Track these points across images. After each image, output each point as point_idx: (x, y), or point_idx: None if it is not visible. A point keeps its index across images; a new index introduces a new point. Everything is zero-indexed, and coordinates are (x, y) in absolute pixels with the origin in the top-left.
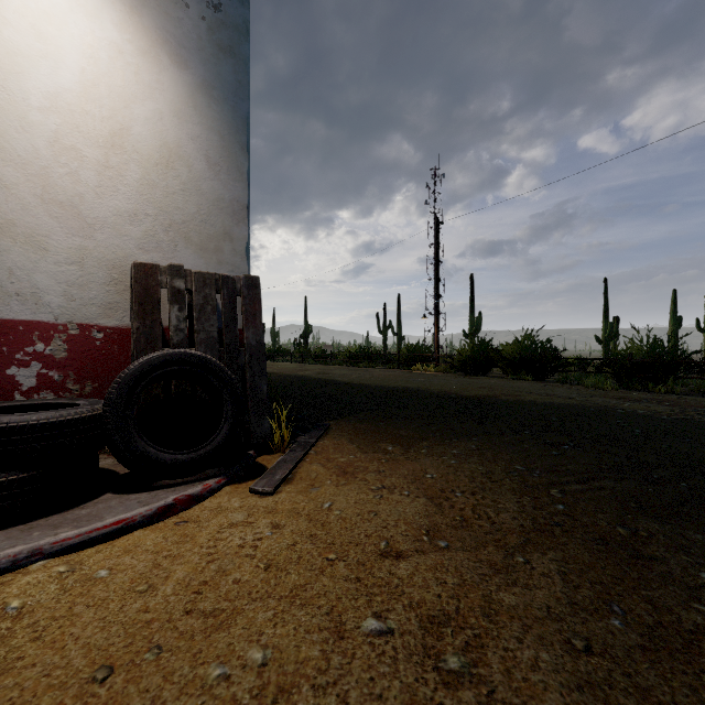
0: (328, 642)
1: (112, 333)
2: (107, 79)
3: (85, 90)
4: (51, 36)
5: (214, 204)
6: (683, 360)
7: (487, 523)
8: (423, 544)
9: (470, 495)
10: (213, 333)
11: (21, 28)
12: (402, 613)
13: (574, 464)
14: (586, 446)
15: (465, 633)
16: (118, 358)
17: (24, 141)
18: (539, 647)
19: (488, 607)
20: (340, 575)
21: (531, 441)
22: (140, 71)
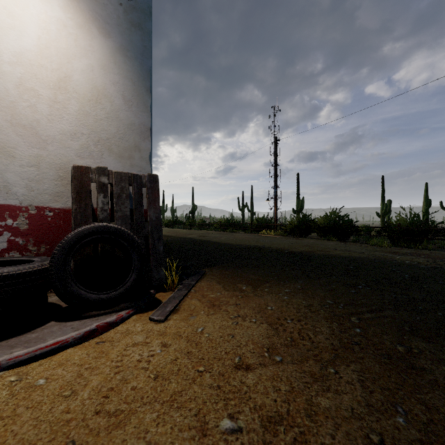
0: (195, 439)
1: (59, 212)
2: (55, 44)
3: (40, 51)
4: (17, 14)
5: (128, 127)
6: (433, 228)
7: (308, 343)
8: (265, 359)
9: (297, 321)
10: (126, 212)
11: None
12: (249, 414)
13: (366, 299)
14: (373, 286)
15: (293, 431)
16: (63, 229)
17: None
18: (346, 441)
19: (310, 409)
20: (206, 383)
21: (337, 282)
22: (78, 38)
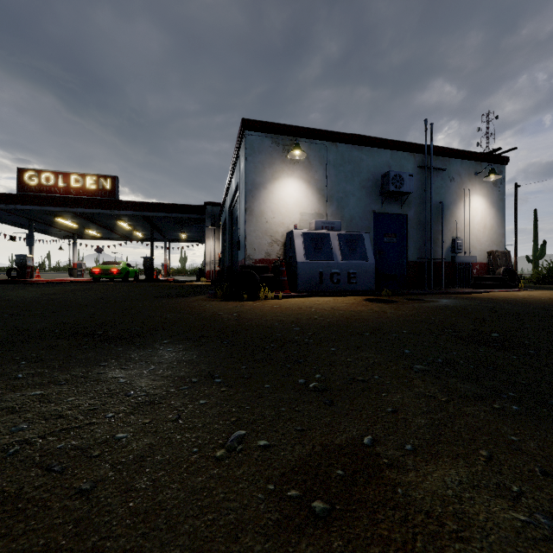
0: None
1: (484, 264)
2: (483, 215)
3: (481, 219)
4: (477, 211)
5: (498, 235)
6: None
7: None
8: None
9: None
10: (504, 263)
11: (474, 212)
12: None
13: None
14: None
15: None
16: (485, 269)
17: (474, 231)
18: None
19: None
20: None
21: None
22: (487, 211)
